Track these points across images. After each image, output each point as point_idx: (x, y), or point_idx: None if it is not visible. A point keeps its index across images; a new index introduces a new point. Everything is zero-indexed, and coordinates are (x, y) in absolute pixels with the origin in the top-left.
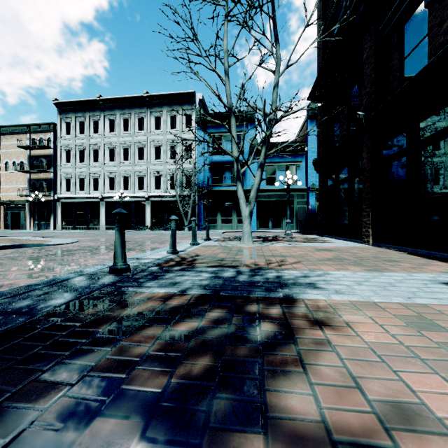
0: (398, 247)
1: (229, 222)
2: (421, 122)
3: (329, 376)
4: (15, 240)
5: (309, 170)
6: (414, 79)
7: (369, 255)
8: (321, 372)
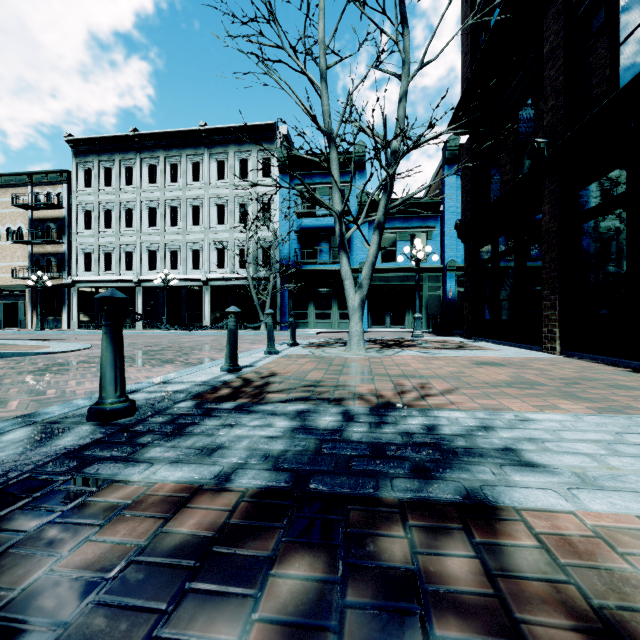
0: (611, 359)
1: (327, 317)
2: None
3: None
4: None
5: (445, 240)
6: None
7: (570, 375)
8: None
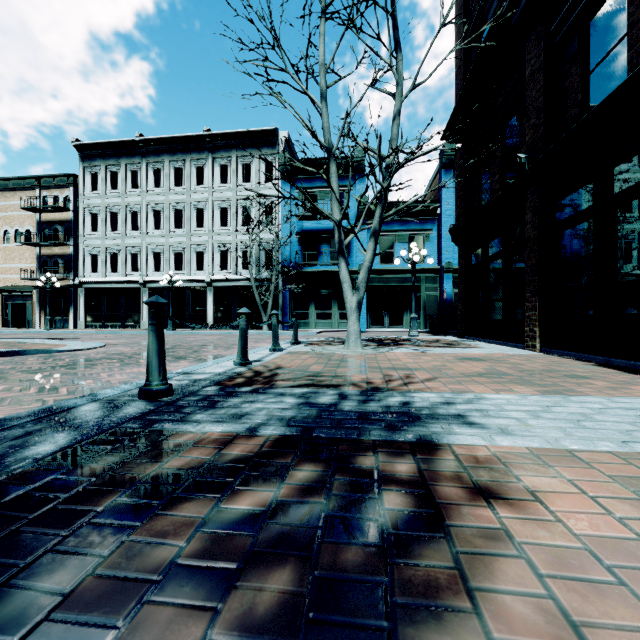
0: (581, 355)
1: (327, 317)
2: (617, 166)
3: (522, 618)
4: (13, 344)
5: (442, 242)
6: (606, 101)
7: (539, 368)
8: (505, 607)
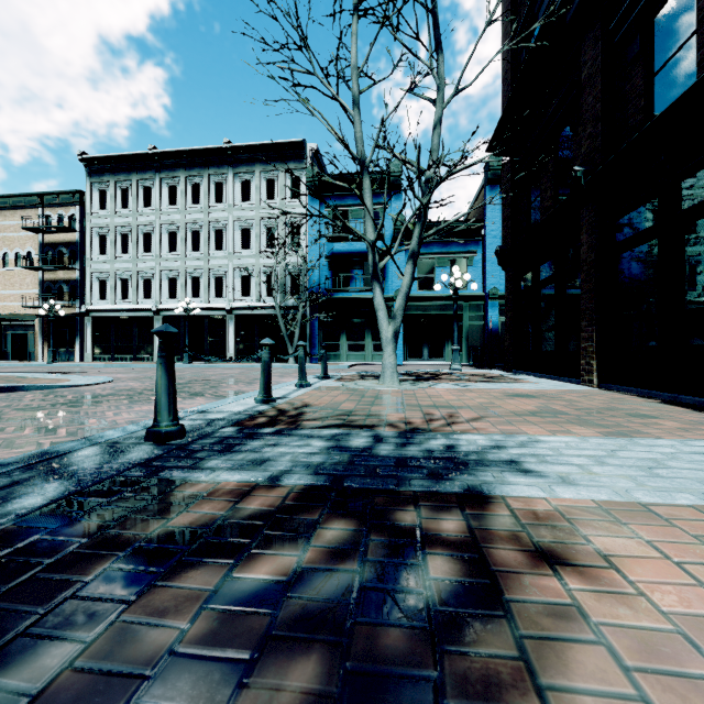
0: (644, 391)
1: (360, 349)
2: (685, 179)
3: None
4: (11, 378)
5: (487, 266)
6: (673, 106)
7: (598, 406)
8: None
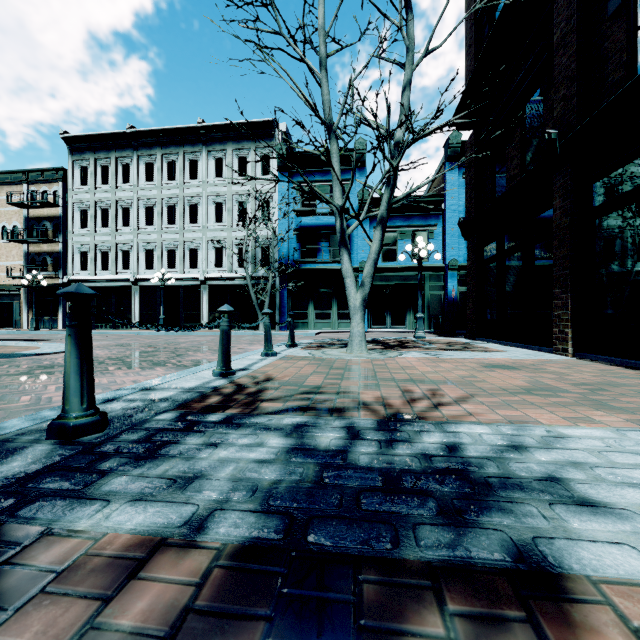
0: (630, 361)
1: (326, 317)
2: None
3: None
4: None
5: (447, 238)
6: None
7: (590, 379)
8: None
